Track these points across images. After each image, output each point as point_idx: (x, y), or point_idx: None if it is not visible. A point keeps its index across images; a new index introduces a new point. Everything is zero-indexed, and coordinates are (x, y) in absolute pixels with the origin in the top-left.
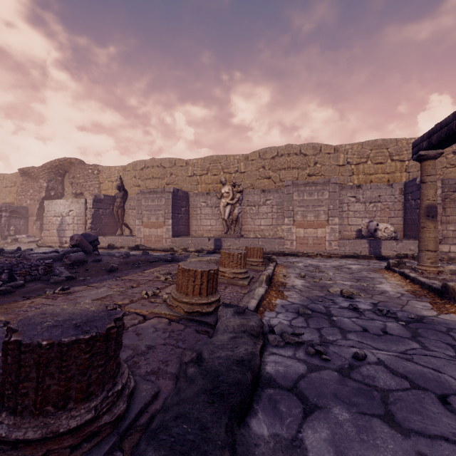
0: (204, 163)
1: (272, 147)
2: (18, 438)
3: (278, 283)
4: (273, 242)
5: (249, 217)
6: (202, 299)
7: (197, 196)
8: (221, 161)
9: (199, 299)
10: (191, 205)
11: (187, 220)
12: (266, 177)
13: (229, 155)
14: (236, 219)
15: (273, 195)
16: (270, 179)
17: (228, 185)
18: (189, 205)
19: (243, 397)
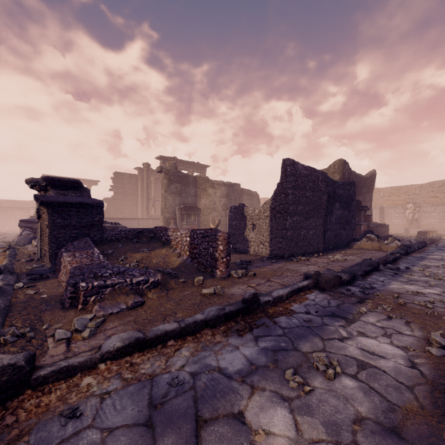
0: (391, 190)
1: (439, 181)
2: (423, 237)
3: (443, 238)
4: (440, 230)
5: (423, 218)
6: (427, 235)
7: (389, 208)
8: (402, 189)
9: (427, 235)
10: (385, 212)
11: (383, 220)
12: (434, 197)
13: (408, 186)
14: (416, 220)
15: (439, 207)
16: (437, 198)
17: (411, 203)
18: (383, 212)
19: (439, 238)
